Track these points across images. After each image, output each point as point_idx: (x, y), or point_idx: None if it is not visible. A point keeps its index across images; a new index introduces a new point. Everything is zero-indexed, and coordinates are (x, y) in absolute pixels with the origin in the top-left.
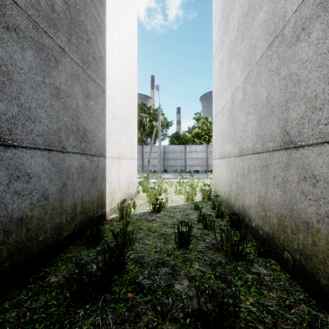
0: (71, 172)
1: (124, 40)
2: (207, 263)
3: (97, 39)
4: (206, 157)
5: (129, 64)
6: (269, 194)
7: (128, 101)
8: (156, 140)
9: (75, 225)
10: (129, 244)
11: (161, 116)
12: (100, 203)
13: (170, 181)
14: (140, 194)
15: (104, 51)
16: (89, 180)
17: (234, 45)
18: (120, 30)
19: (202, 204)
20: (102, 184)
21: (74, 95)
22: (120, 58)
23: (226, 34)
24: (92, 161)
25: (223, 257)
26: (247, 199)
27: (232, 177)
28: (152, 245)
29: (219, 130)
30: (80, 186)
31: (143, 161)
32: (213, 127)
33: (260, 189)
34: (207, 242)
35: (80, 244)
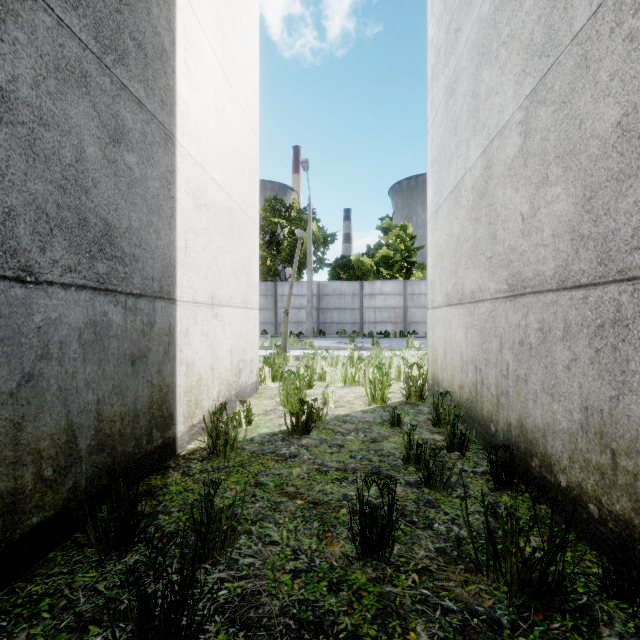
0: (58, 341)
1: (227, 33)
2: (456, 626)
3: (150, 1)
4: (404, 305)
5: (239, 90)
6: (632, 406)
7: (238, 175)
8: (302, 272)
9: (72, 488)
10: (220, 546)
11: (313, 224)
12: (158, 416)
13: (332, 355)
14: (267, 385)
15: (169, 38)
16: (122, 360)
17: (492, 25)
18: (215, 3)
19: (406, 410)
20: (165, 369)
21: (68, 126)
22: (215, 69)
23: (466, 11)
24: (134, 309)
25: (498, 598)
26: (538, 409)
27: (484, 349)
28: (286, 547)
29: (446, 240)
30: (93, 378)
31: (276, 313)
32: (429, 237)
33: (592, 388)
34: (440, 533)
35: (82, 544)
